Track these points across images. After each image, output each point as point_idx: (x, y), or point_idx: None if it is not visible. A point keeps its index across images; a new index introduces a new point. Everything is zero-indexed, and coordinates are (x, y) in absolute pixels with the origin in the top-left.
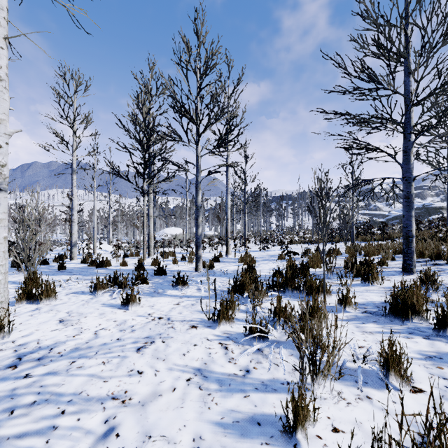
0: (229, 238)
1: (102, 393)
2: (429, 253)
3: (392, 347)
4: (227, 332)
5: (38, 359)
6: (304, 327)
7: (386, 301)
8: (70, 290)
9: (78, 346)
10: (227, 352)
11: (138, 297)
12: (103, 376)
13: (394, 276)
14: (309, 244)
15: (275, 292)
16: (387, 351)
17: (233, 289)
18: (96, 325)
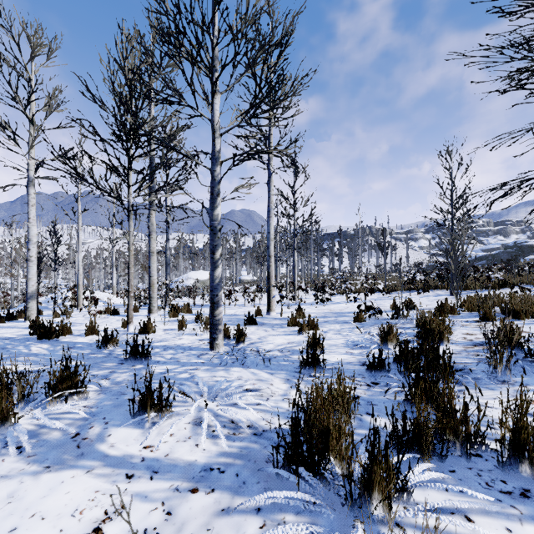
0: (272, 285)
1: None
2: None
3: None
4: None
5: None
6: None
7: None
8: None
9: None
10: None
11: None
12: None
13: None
14: (383, 293)
15: (424, 468)
16: None
17: (290, 454)
18: None
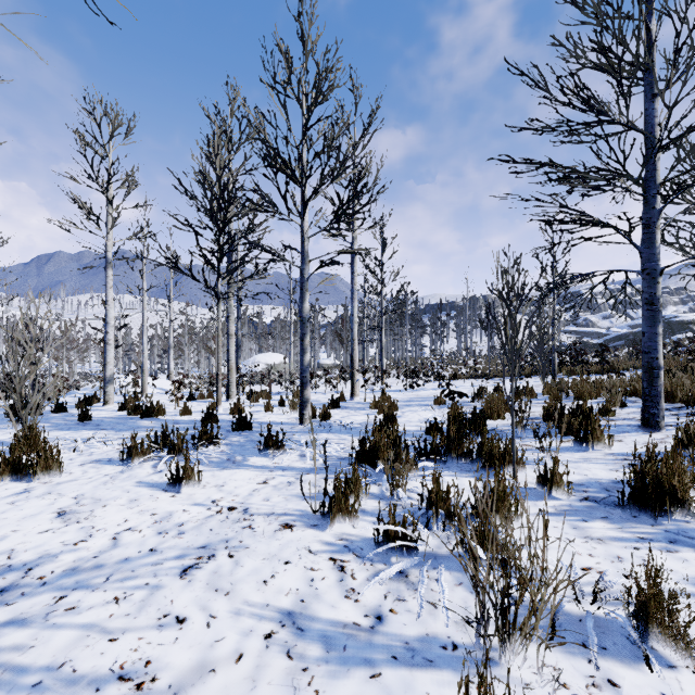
0: (355, 370)
1: (102, 665)
2: (683, 395)
3: (652, 580)
4: (345, 536)
5: (0, 591)
6: (486, 541)
7: (623, 481)
8: (89, 457)
9: (79, 563)
10: (343, 577)
11: (198, 471)
12: (110, 628)
13: (628, 435)
14: (483, 380)
15: (430, 463)
16: (644, 588)
17: (359, 457)
18: (119, 521)
